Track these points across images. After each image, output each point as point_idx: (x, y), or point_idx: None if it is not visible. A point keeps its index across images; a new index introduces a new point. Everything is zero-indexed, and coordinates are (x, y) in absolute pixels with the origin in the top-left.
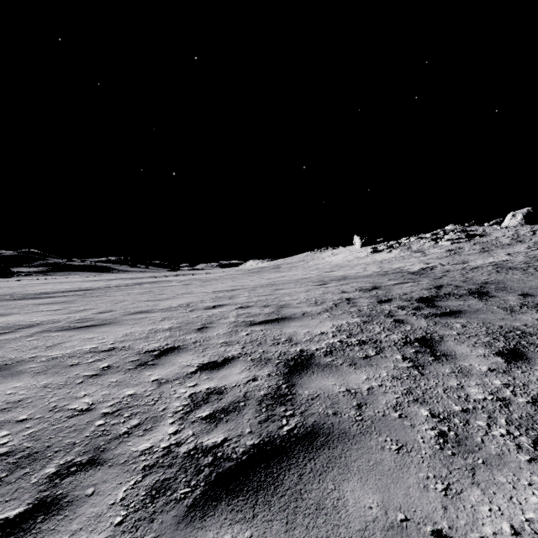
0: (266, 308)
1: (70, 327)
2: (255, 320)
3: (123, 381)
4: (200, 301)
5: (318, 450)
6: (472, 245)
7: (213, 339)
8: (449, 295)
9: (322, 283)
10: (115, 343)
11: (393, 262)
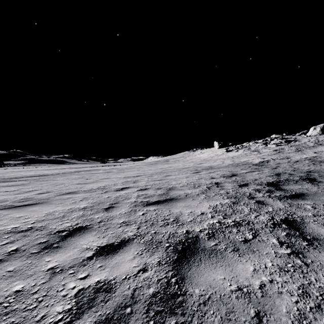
0: (159, 190)
1: (11, 206)
2: (150, 201)
3: (20, 270)
4: (113, 184)
5: None
6: (289, 147)
7: (115, 218)
8: (288, 180)
9: (196, 171)
10: (35, 222)
11: (240, 158)
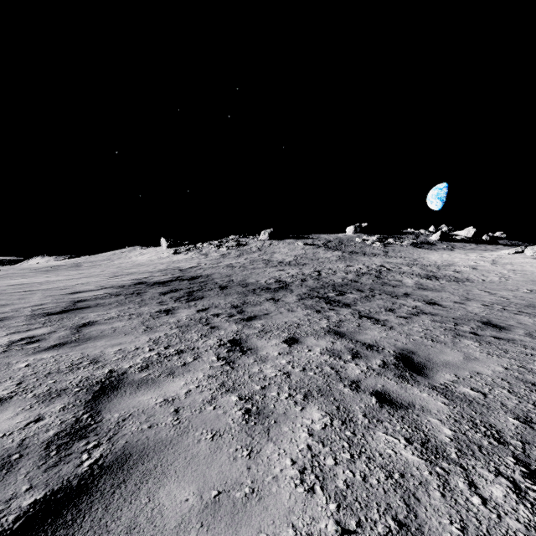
0: (64, 290)
1: None
2: (56, 294)
3: None
4: (2, 290)
5: (81, 309)
6: (236, 252)
7: (31, 300)
8: (179, 280)
9: (113, 277)
10: None
11: (181, 262)
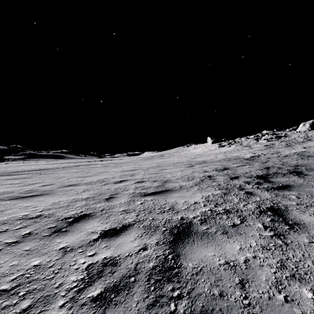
0: (155, 183)
1: (18, 197)
2: (147, 192)
3: (35, 249)
4: (112, 177)
5: None
6: (279, 142)
7: (116, 207)
8: (276, 174)
9: (190, 165)
10: (43, 211)
11: (233, 153)
